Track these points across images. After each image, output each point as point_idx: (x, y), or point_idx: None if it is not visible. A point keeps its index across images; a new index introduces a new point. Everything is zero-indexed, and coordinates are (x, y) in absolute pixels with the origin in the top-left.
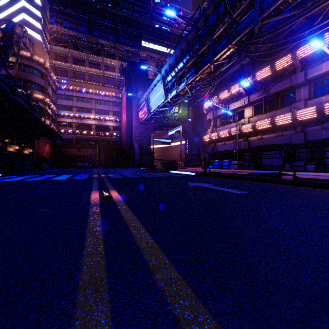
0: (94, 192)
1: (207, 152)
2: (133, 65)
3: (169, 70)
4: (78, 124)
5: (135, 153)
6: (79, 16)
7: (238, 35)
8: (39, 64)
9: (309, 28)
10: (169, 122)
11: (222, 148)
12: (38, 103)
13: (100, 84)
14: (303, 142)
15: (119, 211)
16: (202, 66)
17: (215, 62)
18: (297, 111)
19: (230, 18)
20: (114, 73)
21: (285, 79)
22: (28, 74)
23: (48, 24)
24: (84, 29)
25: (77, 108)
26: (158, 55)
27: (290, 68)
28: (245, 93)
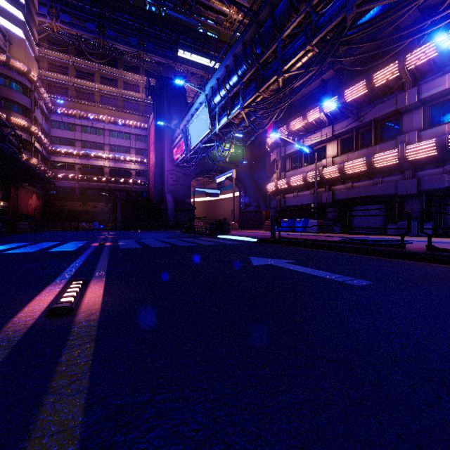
0: (52, 287)
1: (272, 207)
2: (165, 82)
3: (217, 87)
4: (84, 165)
5: (168, 209)
6: (85, 7)
7: (321, 30)
8: (20, 73)
9: (432, 16)
10: (217, 164)
11: (294, 201)
12: (15, 131)
13: (117, 108)
14: (414, 192)
15: (45, 384)
16: (265, 80)
17: (286, 73)
18: (406, 146)
19: (308, 5)
20: (138, 93)
21: (387, 100)
22: (2, 87)
23: (37, 17)
24: (93, 27)
25: (82, 143)
26: (201, 70)
27: (395, 84)
28: (328, 121)
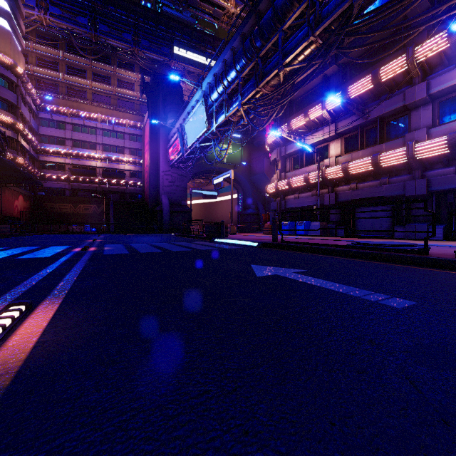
0: None
1: (271, 209)
2: (160, 79)
3: (214, 83)
4: (75, 166)
5: (163, 211)
6: (76, 0)
7: (325, 19)
8: (5, 67)
9: (447, 0)
10: (215, 165)
11: (295, 203)
12: None
13: (110, 106)
14: (424, 193)
15: None
16: (265, 75)
17: (287, 67)
18: (415, 144)
19: None
20: (133, 91)
21: (394, 96)
22: None
23: (24, 9)
24: (84, 21)
25: (72, 142)
26: (198, 69)
27: (403, 79)
28: (330, 119)
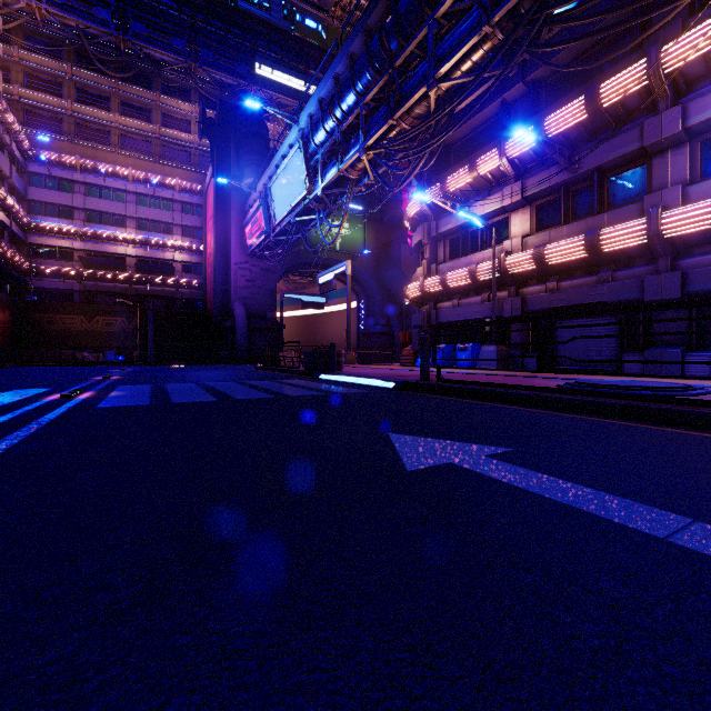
0: None
1: (414, 325)
2: (232, 113)
3: (319, 116)
4: (90, 253)
5: (236, 328)
6: None
7: None
8: None
9: None
10: (322, 255)
11: (454, 315)
12: None
13: (151, 157)
14: (677, 295)
15: None
16: (405, 97)
17: (442, 81)
18: (663, 212)
19: None
20: (188, 134)
21: (623, 132)
22: None
23: None
24: (106, 15)
25: (86, 213)
26: (294, 100)
27: (638, 103)
28: (513, 173)
